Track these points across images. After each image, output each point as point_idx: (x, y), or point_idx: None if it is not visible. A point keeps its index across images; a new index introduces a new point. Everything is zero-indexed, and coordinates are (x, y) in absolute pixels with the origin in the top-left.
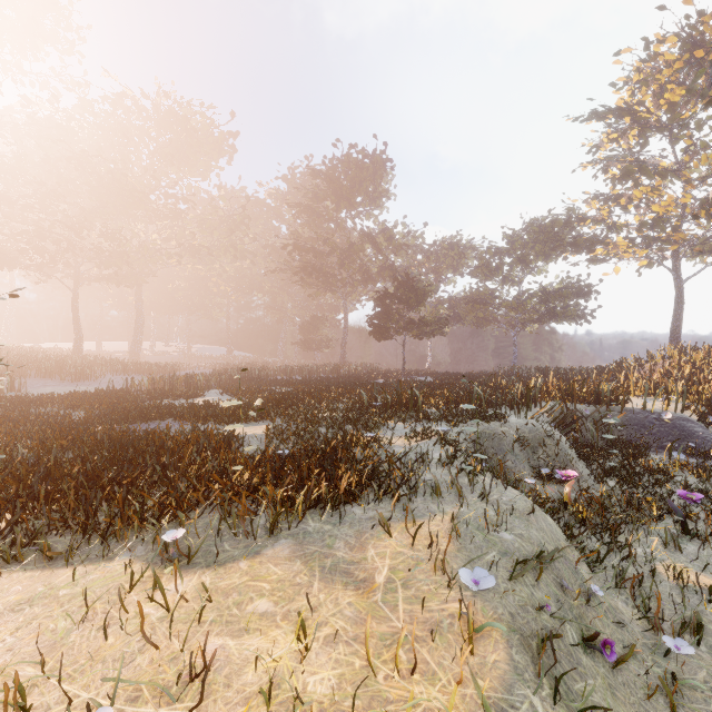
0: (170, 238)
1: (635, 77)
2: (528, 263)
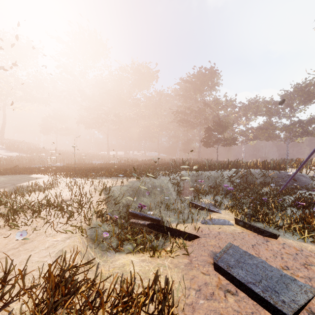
0: (135, 113)
1: None
2: (293, 107)
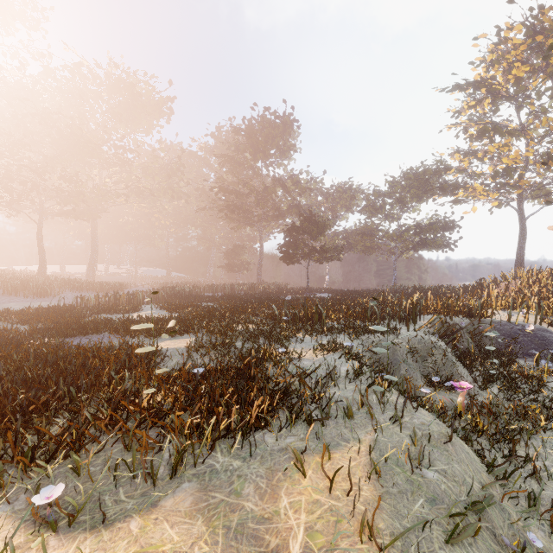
0: (119, 181)
1: (489, 57)
2: (405, 203)
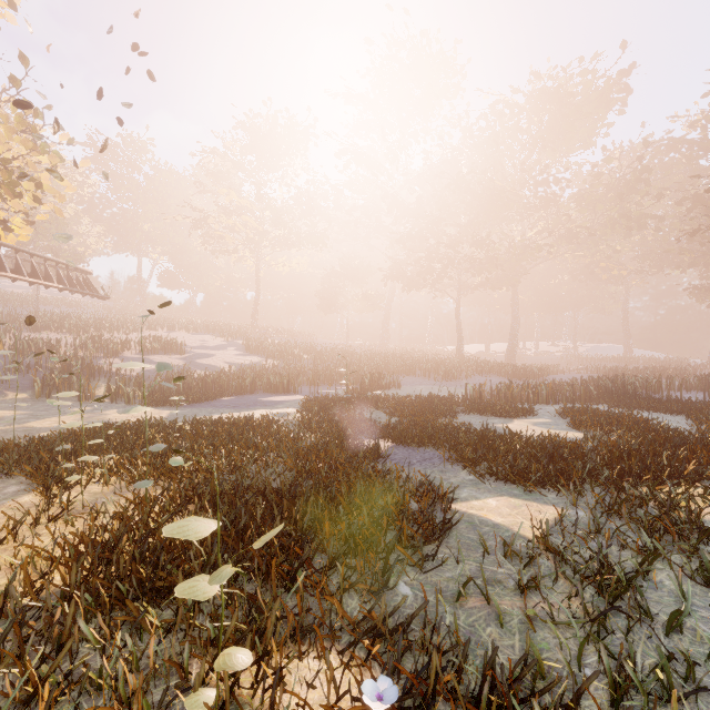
0: (542, 229)
1: None
2: None
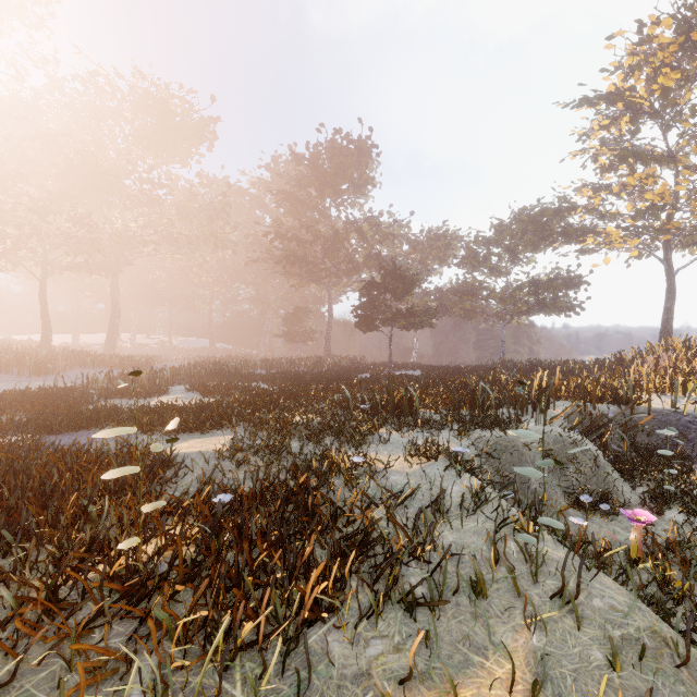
0: (147, 225)
1: (628, 61)
2: (517, 253)
